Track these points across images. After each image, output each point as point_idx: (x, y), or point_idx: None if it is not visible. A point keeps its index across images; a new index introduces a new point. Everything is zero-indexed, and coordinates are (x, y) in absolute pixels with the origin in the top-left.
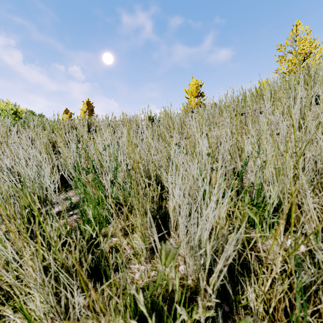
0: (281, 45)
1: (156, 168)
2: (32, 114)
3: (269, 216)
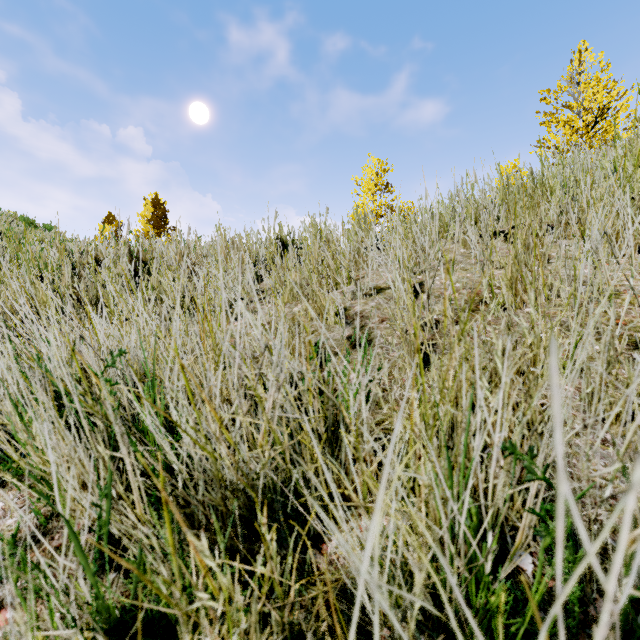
0: (549, 91)
1: (282, 450)
2: (28, 224)
3: None
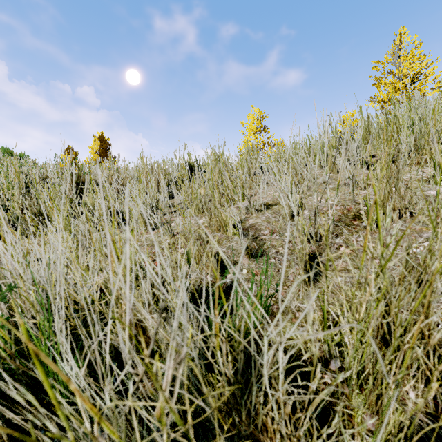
0: (379, 62)
1: (185, 429)
2: (8, 153)
3: None
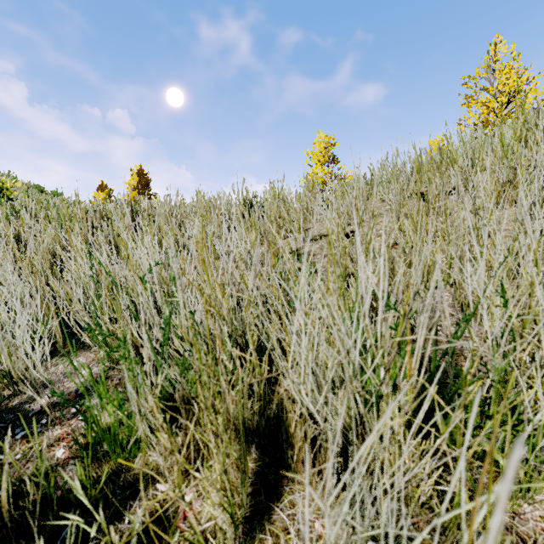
0: (469, 77)
1: (257, 314)
2: (40, 191)
3: (534, 454)
